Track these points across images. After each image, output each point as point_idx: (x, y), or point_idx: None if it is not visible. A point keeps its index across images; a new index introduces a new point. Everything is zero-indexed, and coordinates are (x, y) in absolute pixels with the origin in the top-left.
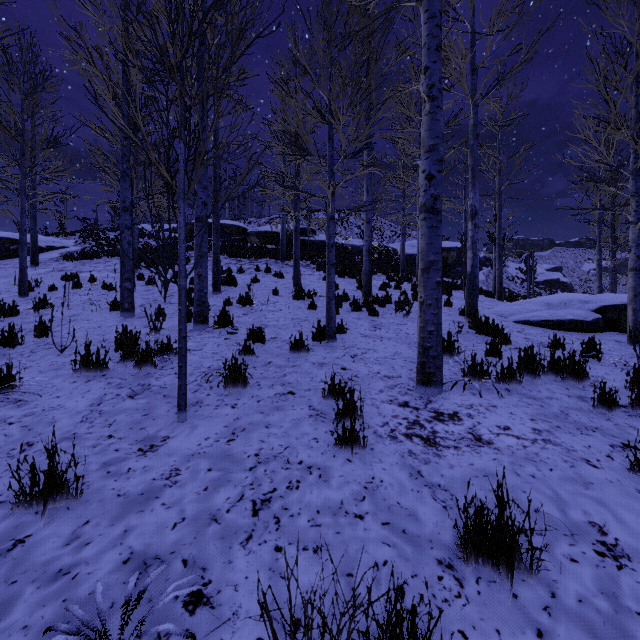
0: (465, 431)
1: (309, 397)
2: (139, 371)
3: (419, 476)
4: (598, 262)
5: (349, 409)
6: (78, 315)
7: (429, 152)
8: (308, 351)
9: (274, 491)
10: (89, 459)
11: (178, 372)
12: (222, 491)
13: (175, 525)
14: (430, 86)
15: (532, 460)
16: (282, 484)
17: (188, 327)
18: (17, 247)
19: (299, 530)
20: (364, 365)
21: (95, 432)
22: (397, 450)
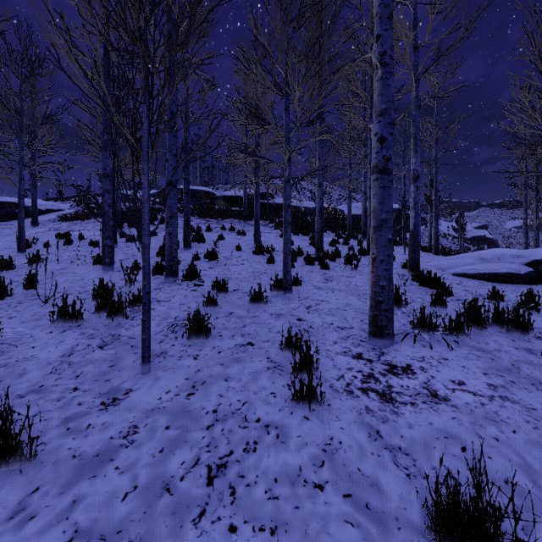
0: (420, 386)
1: (267, 348)
2: (111, 321)
3: (378, 437)
4: (524, 220)
5: (306, 363)
6: (66, 268)
7: (381, 116)
8: (266, 302)
9: (230, 454)
10: (51, 414)
11: (142, 326)
12: (178, 453)
13: (126, 495)
14: (382, 53)
15: (493, 420)
16: (239, 446)
17: (160, 279)
18: None
19: (255, 504)
20: (318, 316)
21: (62, 384)
22: (354, 406)
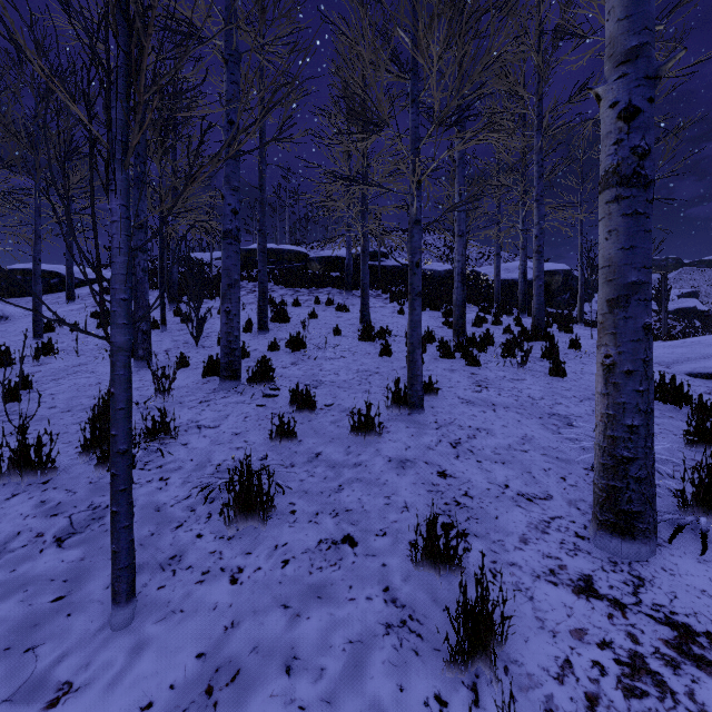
0: None
1: (383, 557)
2: (105, 473)
3: None
4: None
5: (478, 630)
6: (85, 364)
7: (627, 62)
8: (380, 434)
9: None
10: None
11: (112, 523)
12: None
13: None
14: None
15: None
16: None
17: (213, 384)
18: (58, 281)
19: None
20: (477, 466)
21: None
22: None
